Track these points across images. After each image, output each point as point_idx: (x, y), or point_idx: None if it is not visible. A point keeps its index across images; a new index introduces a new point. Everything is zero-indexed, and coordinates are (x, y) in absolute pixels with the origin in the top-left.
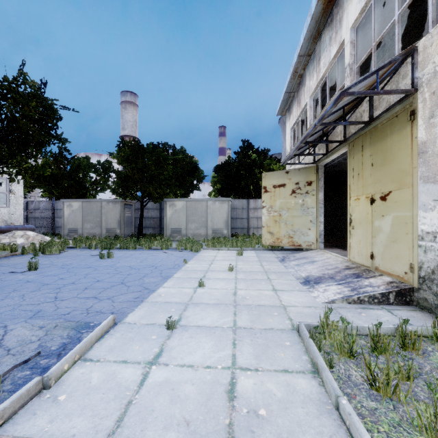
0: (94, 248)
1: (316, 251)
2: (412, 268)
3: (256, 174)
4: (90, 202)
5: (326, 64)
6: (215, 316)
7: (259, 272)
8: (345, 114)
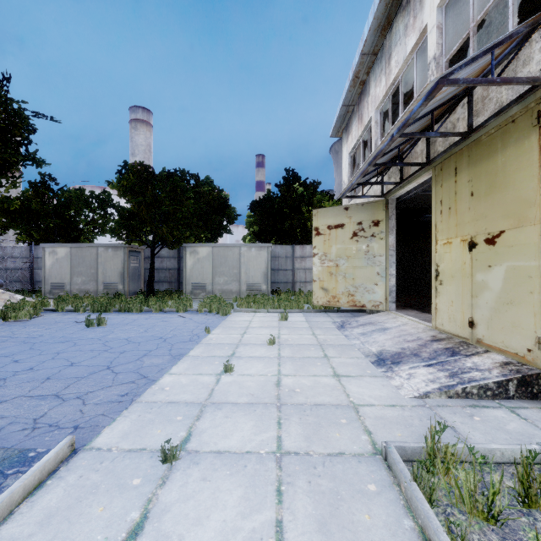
0: (82, 310)
1: (386, 314)
2: (540, 344)
3: (304, 214)
4: (82, 248)
5: (400, 62)
6: (248, 429)
7: (312, 345)
8: (429, 126)
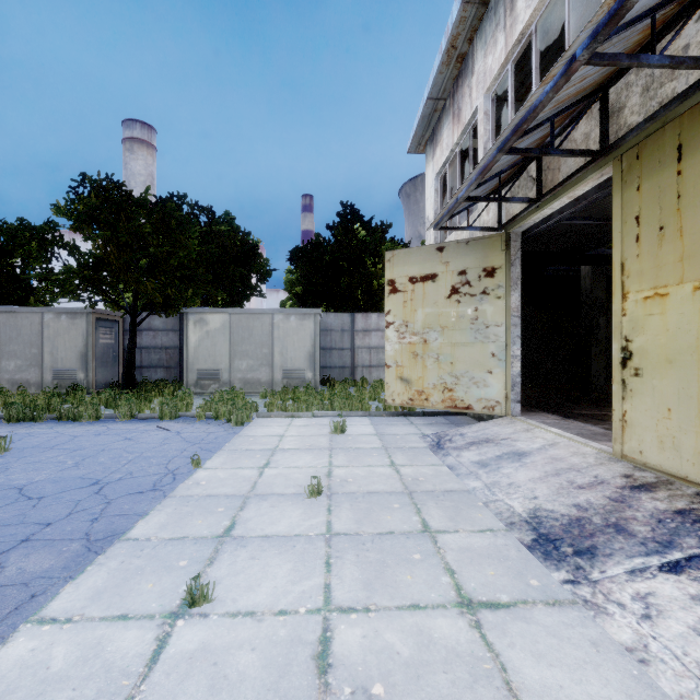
0: None
1: (508, 421)
2: None
3: (368, 268)
4: (16, 314)
5: None
6: None
7: (393, 494)
8: (607, 82)
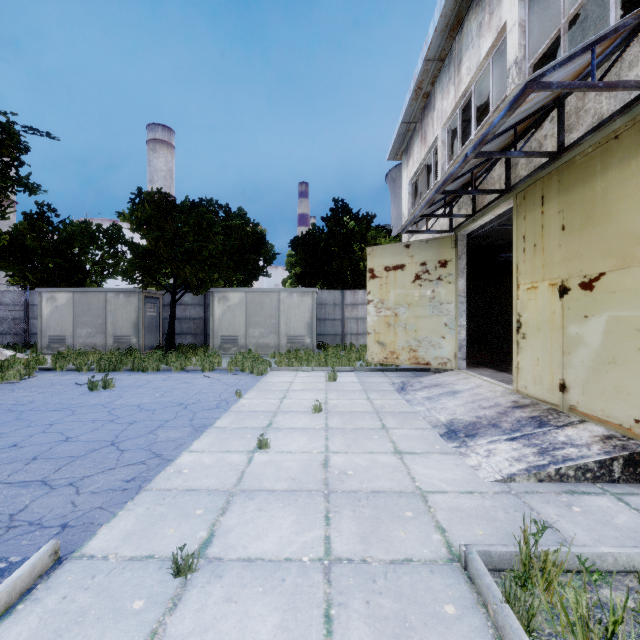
0: (86, 369)
1: (455, 373)
2: None
3: (356, 252)
4: (87, 294)
5: (473, 69)
6: (287, 527)
7: (366, 412)
8: (509, 146)
